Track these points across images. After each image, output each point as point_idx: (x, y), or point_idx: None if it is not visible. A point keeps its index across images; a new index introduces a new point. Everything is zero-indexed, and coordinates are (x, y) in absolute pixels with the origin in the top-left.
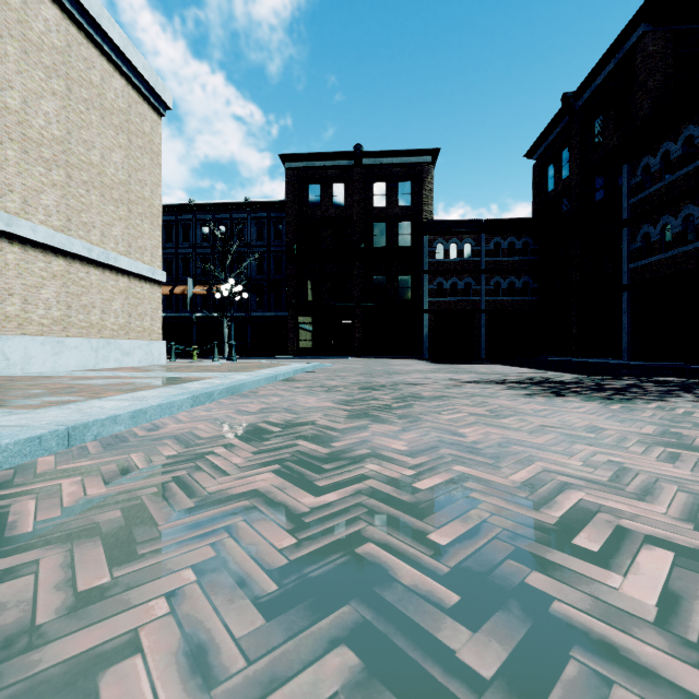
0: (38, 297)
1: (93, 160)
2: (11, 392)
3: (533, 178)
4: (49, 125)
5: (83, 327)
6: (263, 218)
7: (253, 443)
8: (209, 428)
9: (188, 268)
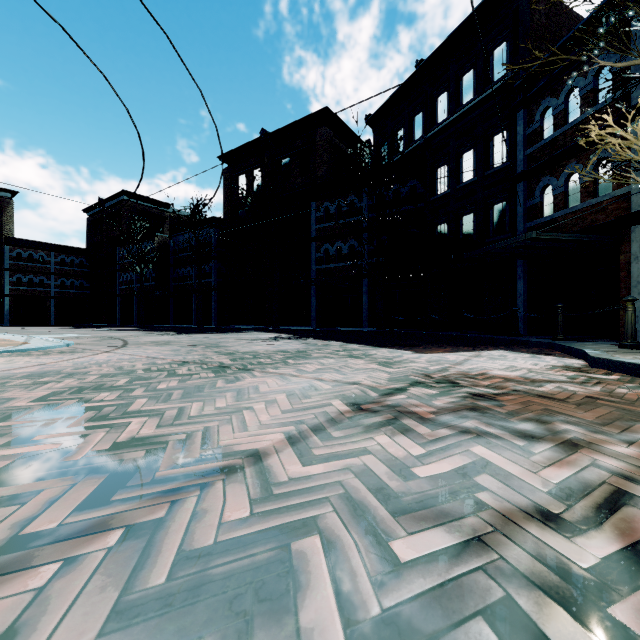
0: None
1: None
2: None
3: (88, 225)
4: None
5: None
6: None
7: None
8: None
9: None
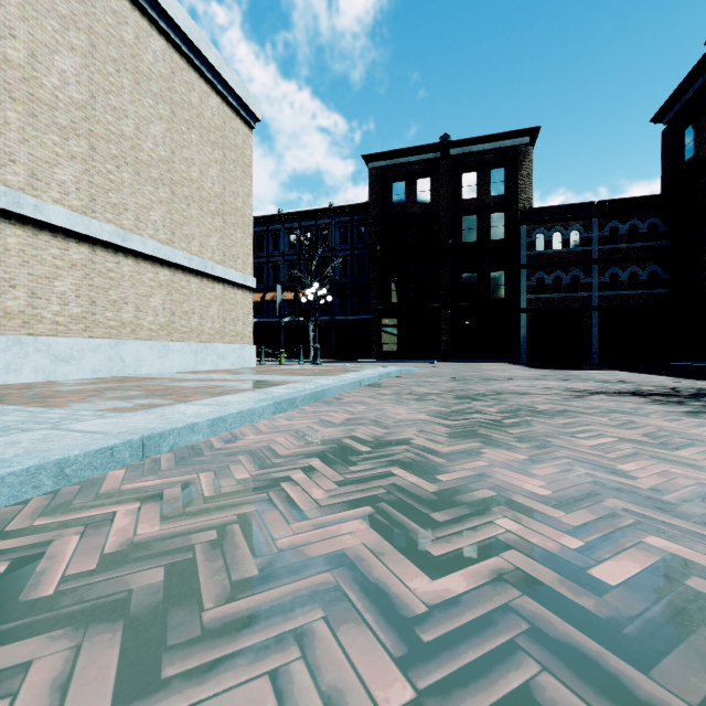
0: (148, 305)
1: (193, 176)
2: (116, 393)
3: (663, 146)
4: (157, 147)
5: (185, 332)
6: (347, 222)
7: (338, 468)
8: (288, 442)
9: (277, 275)
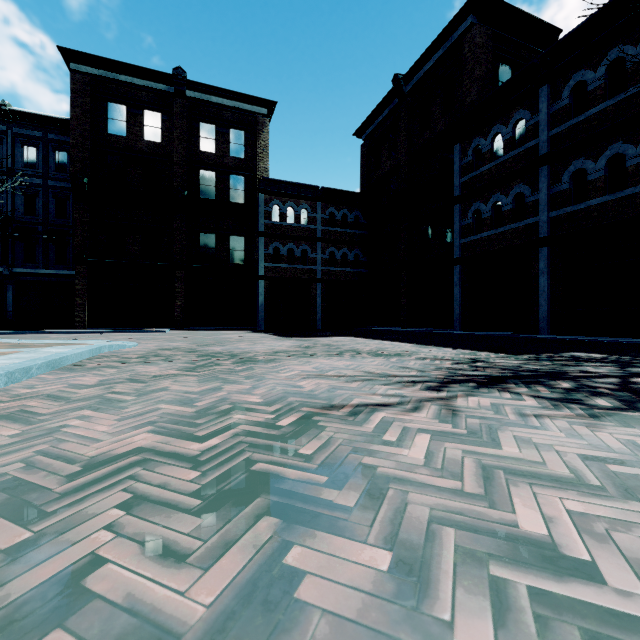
0: None
1: None
2: None
3: (362, 157)
4: None
5: None
6: (36, 138)
7: None
8: None
9: None
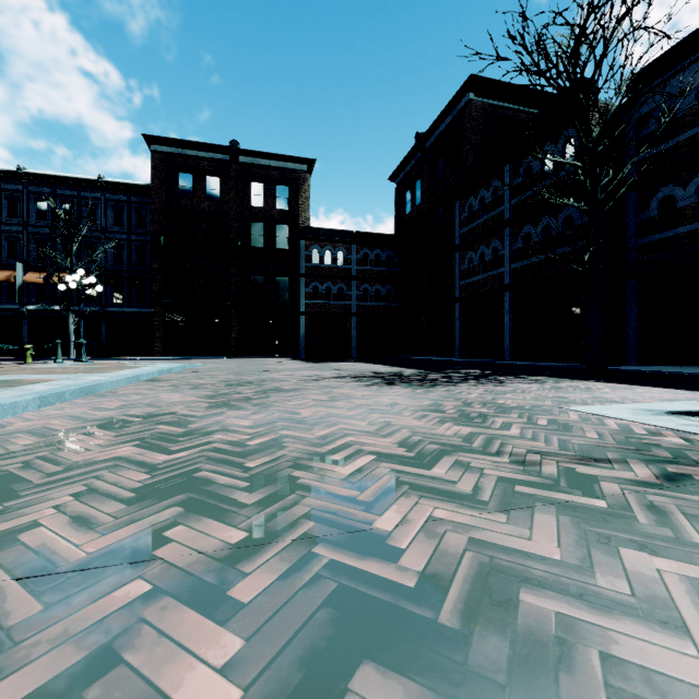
0: None
1: None
2: None
3: (395, 200)
4: None
5: None
6: (122, 202)
7: (114, 430)
8: (64, 423)
9: (16, 249)
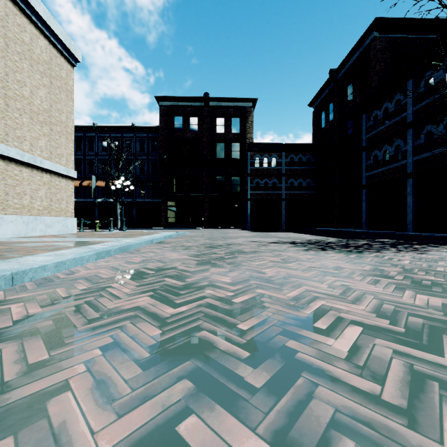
0: None
1: (24, 94)
2: None
3: (313, 119)
4: None
5: (17, 207)
6: (144, 137)
7: (137, 281)
8: (108, 272)
9: (92, 168)
